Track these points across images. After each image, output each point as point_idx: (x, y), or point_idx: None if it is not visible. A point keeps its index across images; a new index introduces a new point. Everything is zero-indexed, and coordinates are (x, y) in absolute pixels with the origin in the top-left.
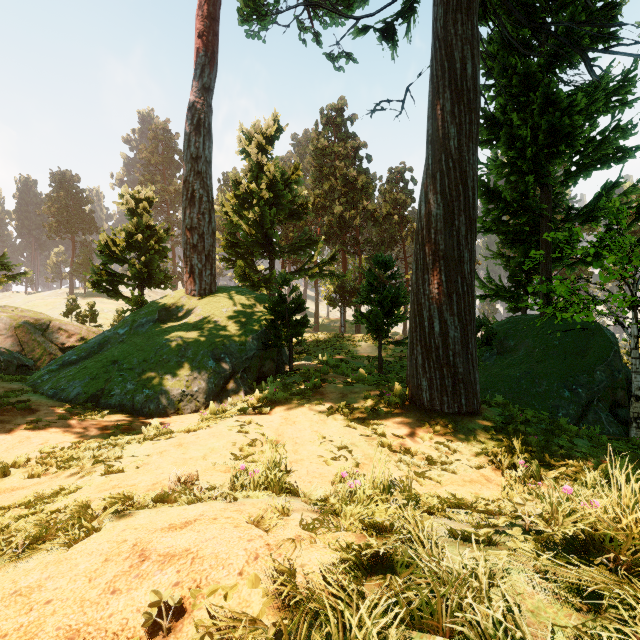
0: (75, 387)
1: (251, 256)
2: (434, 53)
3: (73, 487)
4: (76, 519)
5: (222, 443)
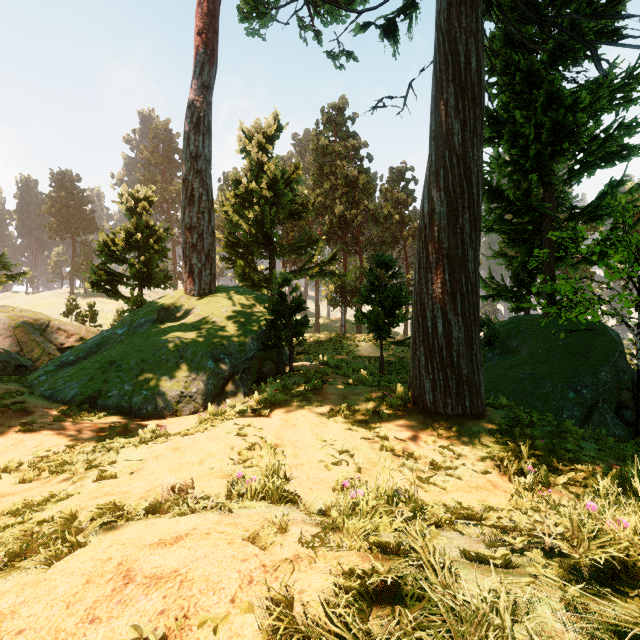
0: (72, 388)
1: (251, 256)
2: (437, 47)
3: (64, 494)
4: (60, 533)
5: (220, 447)
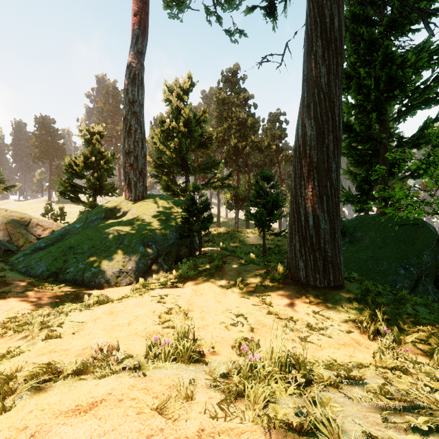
0: (41, 266)
1: (172, 174)
2: (308, 12)
3: (18, 350)
4: None
5: (145, 311)
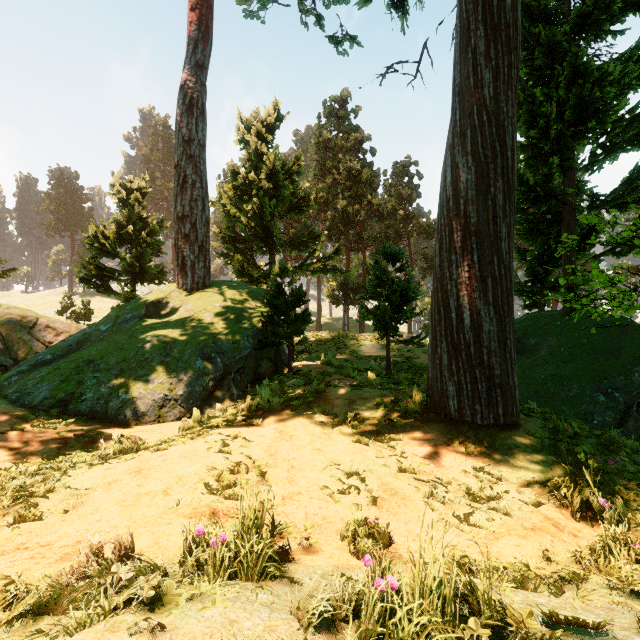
0: (42, 390)
1: (250, 251)
2: None
3: None
4: None
5: (195, 468)
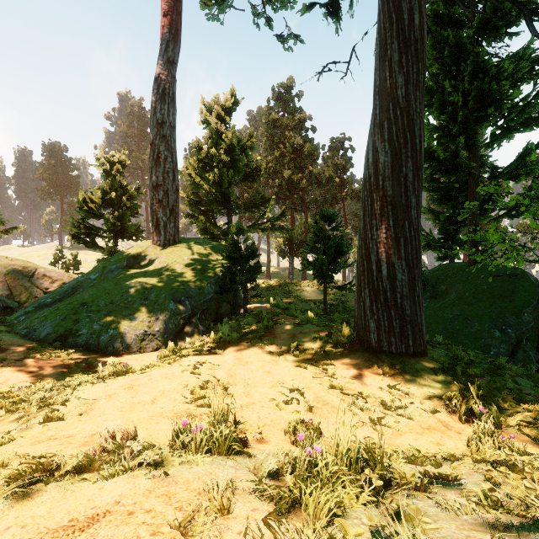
0: (46, 327)
1: (212, 213)
2: (381, 6)
3: (8, 437)
4: None
5: (173, 385)
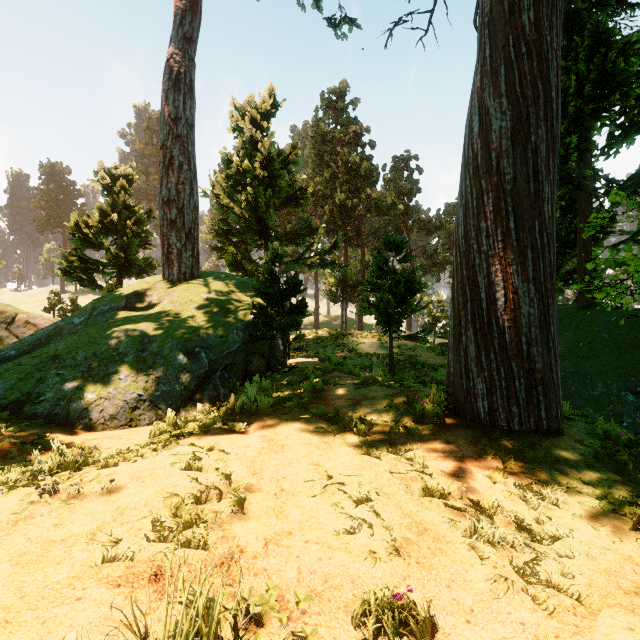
0: None
1: (245, 245)
2: None
3: None
4: None
5: (146, 495)
